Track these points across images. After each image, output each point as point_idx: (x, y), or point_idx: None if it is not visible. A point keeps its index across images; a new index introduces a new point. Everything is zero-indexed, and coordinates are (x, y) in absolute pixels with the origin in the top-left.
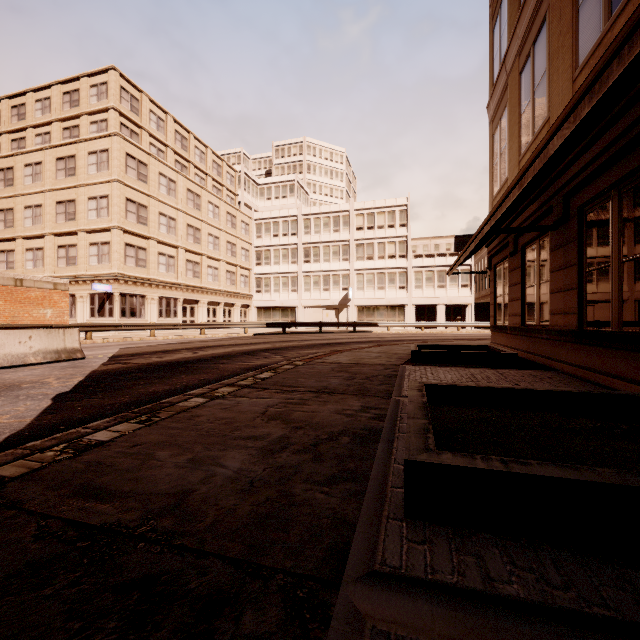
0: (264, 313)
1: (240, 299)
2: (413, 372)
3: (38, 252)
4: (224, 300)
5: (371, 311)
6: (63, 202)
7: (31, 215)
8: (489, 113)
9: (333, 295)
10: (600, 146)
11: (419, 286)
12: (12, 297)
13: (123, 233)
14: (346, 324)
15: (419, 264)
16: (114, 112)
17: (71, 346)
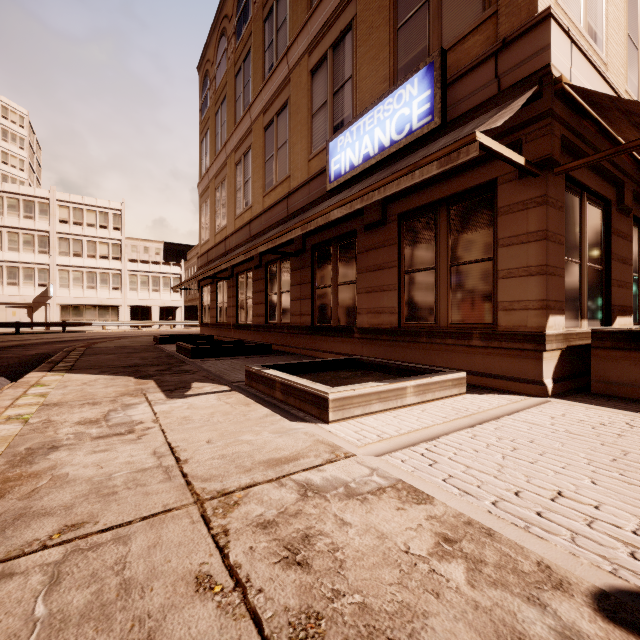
0: None
1: None
2: (166, 346)
3: None
4: None
5: (79, 310)
6: None
7: None
8: (199, 190)
9: (25, 291)
10: None
11: (134, 288)
12: None
13: None
14: (54, 324)
15: (134, 268)
16: None
17: None
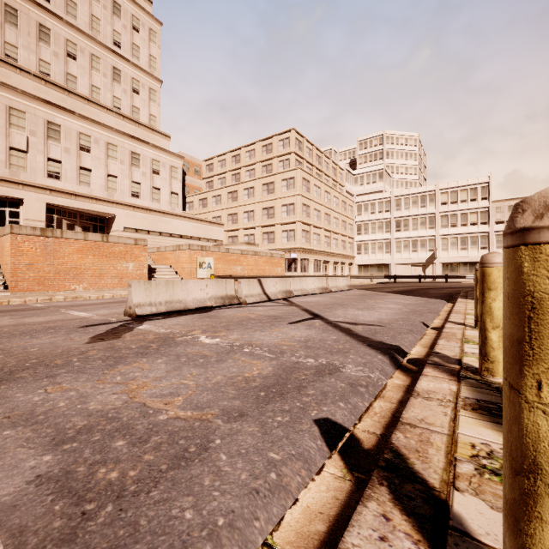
0: (363, 269)
1: (348, 259)
2: None
3: (251, 236)
4: (340, 260)
5: (454, 267)
6: (266, 208)
7: (247, 216)
8: None
9: (420, 255)
10: None
11: (500, 246)
12: (270, 262)
13: (301, 224)
14: (439, 276)
15: (500, 229)
16: (293, 154)
17: (349, 284)
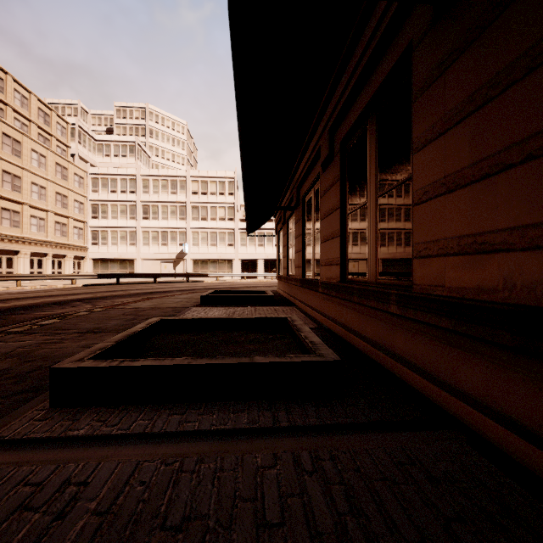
0: (101, 265)
1: (73, 251)
2: (192, 312)
3: None
4: (52, 251)
5: (205, 264)
6: None
7: None
8: None
9: (171, 249)
10: (306, 159)
11: (244, 244)
12: None
13: None
14: (180, 275)
15: (244, 226)
16: None
17: None
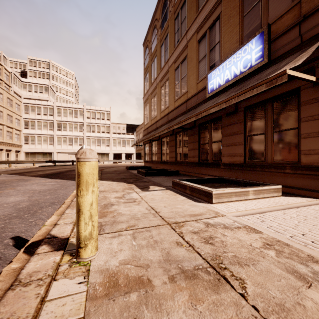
0: (30, 155)
1: (15, 147)
2: (131, 171)
3: None
4: (5, 148)
5: None
6: None
7: None
8: (143, 100)
9: (74, 147)
10: None
11: (115, 145)
12: None
13: None
14: None
15: (115, 136)
16: None
17: None
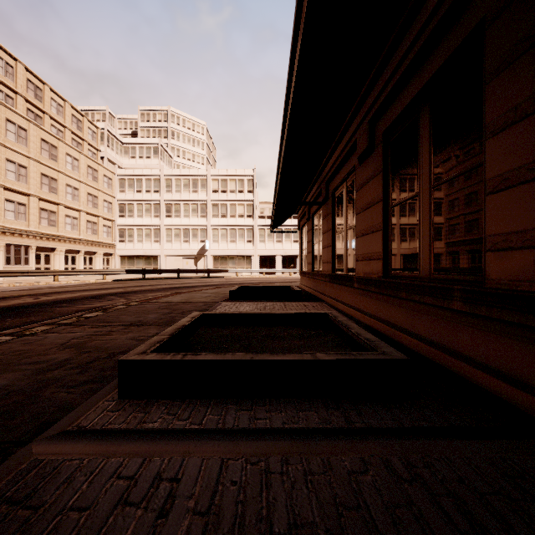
0: (127, 261)
1: (102, 248)
2: (223, 307)
3: None
4: (84, 248)
5: (225, 260)
6: None
7: None
8: None
9: (192, 246)
10: (337, 153)
11: (262, 240)
12: None
13: None
14: (201, 271)
15: (262, 223)
16: None
17: None
